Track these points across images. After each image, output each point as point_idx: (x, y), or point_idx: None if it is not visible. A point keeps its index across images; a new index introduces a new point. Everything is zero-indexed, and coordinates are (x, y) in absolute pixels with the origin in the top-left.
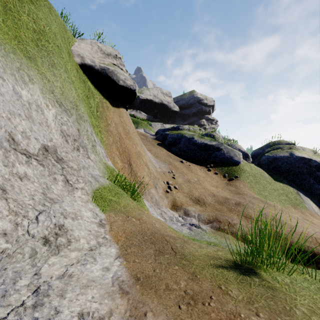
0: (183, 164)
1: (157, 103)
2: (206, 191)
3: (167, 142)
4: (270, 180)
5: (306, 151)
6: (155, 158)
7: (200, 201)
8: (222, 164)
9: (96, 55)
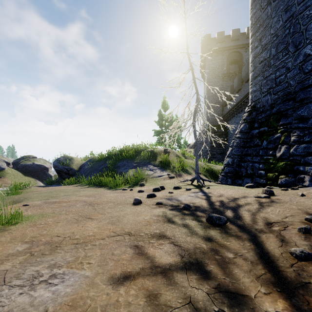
0: None
1: None
2: None
3: None
4: (22, 176)
5: (41, 161)
6: None
7: None
8: None
9: None
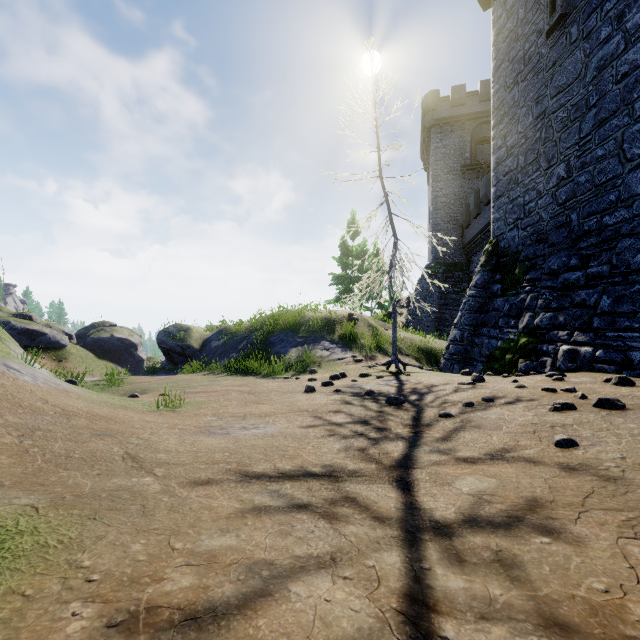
0: None
1: None
2: None
3: None
4: (95, 359)
5: (125, 332)
6: None
7: None
8: (48, 348)
9: None
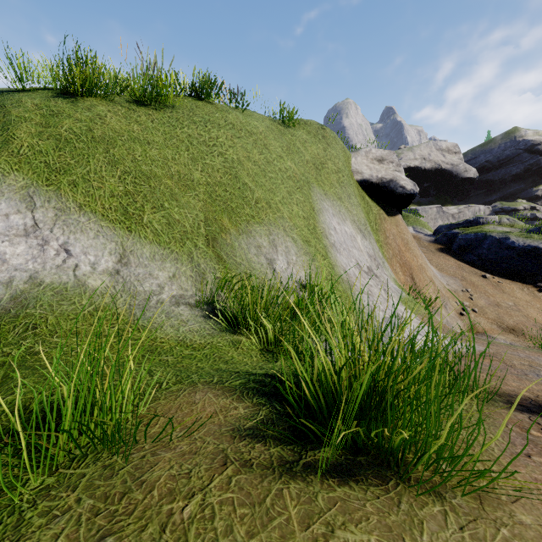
0: (486, 280)
1: (429, 170)
2: (529, 321)
3: (455, 247)
4: None
5: None
6: (438, 271)
7: (515, 331)
8: None
9: (372, 165)
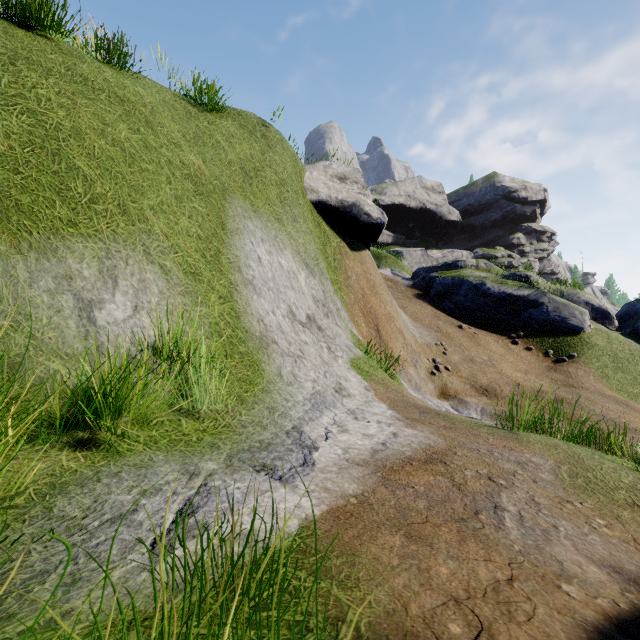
0: (462, 331)
1: (414, 209)
2: (503, 378)
3: (433, 292)
4: None
5: None
6: (412, 321)
7: (488, 392)
8: (542, 331)
9: (331, 183)
